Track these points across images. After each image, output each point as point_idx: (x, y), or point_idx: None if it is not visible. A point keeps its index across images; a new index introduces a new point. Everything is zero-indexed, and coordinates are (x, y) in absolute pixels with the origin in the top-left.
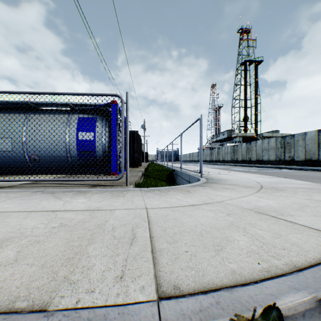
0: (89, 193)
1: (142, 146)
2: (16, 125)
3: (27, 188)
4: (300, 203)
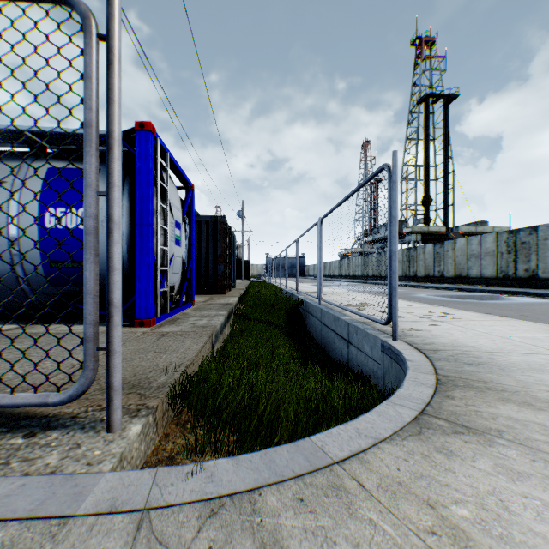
0: None
1: (240, 250)
2: None
3: None
4: None
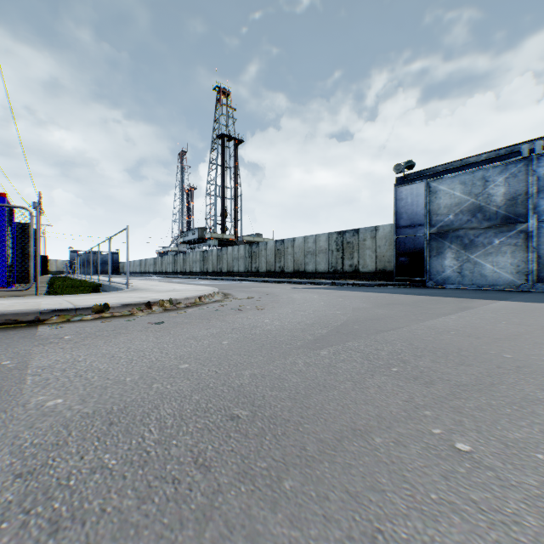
0: (0, 299)
1: None
2: None
3: None
4: (170, 294)
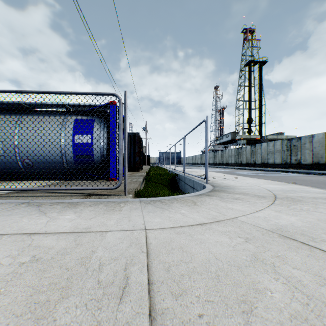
0: (80, 205)
1: (144, 149)
2: (8, 127)
3: (12, 199)
4: None
